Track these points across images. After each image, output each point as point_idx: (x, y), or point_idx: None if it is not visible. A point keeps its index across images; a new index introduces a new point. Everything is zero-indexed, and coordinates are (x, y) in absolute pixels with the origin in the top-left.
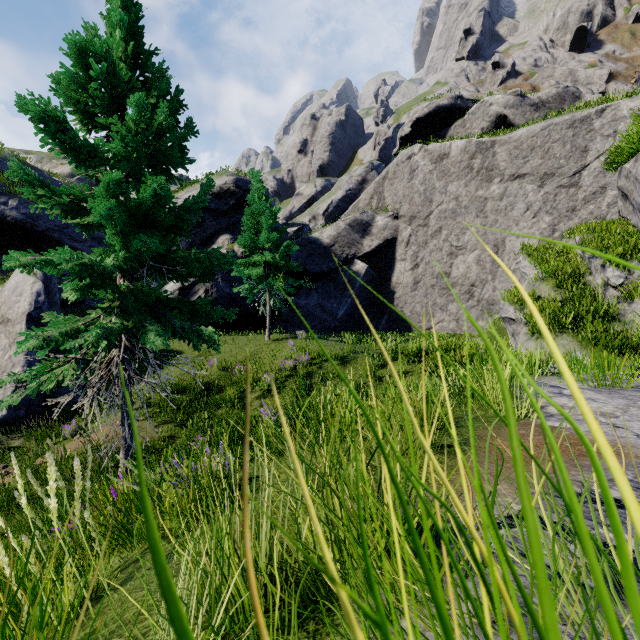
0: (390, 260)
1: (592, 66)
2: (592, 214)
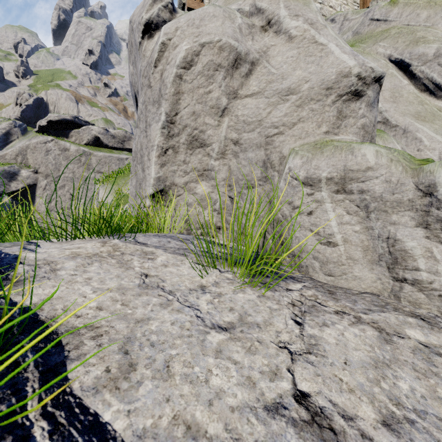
0: (32, 196)
1: None
2: None
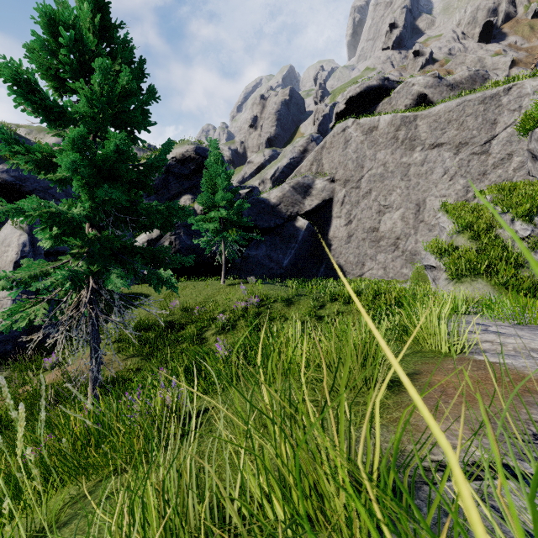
0: (327, 217)
1: (497, 54)
2: (500, 177)
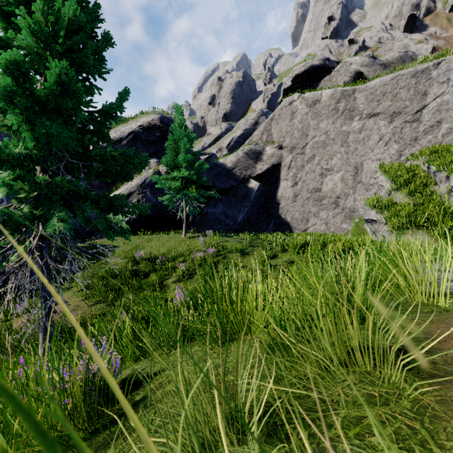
0: (276, 180)
1: (420, 42)
2: (430, 142)
